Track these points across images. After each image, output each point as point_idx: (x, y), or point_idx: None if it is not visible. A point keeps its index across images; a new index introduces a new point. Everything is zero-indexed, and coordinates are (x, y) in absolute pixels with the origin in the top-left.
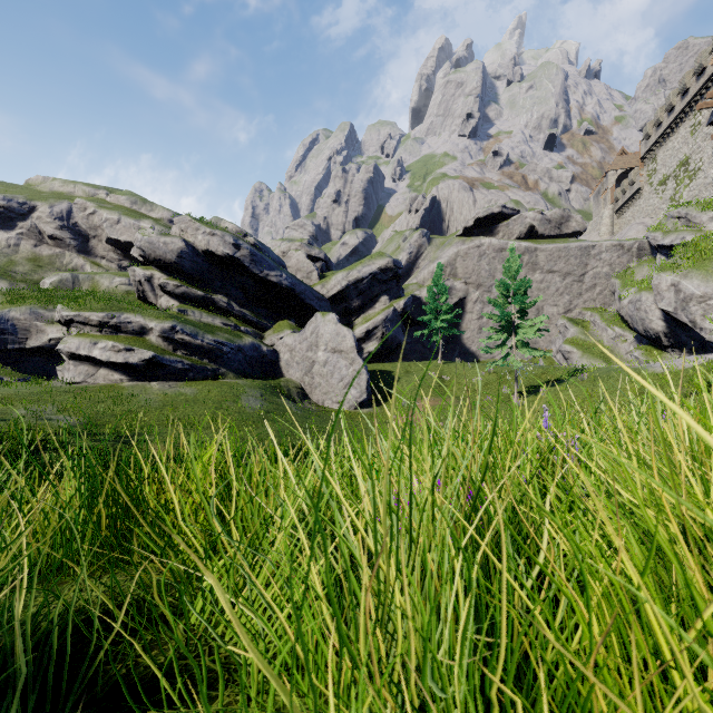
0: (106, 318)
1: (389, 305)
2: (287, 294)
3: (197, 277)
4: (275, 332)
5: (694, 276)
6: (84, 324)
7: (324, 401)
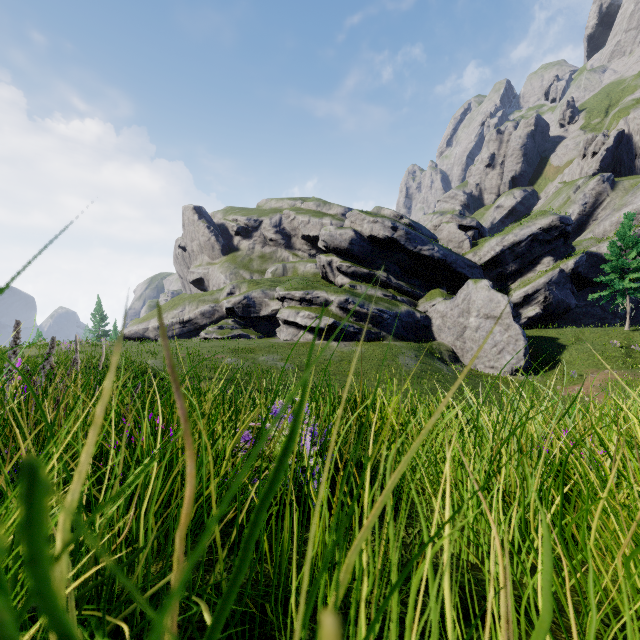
0: (304, 294)
1: (553, 267)
2: (439, 265)
3: (363, 258)
4: (427, 300)
5: None
6: (291, 300)
7: (476, 365)
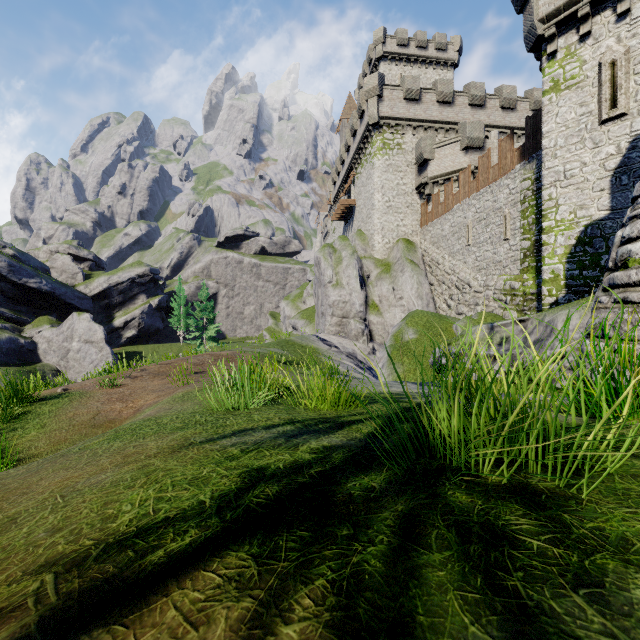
0: None
1: (146, 302)
2: (48, 296)
3: None
4: (35, 327)
5: (289, 305)
6: None
7: (77, 378)
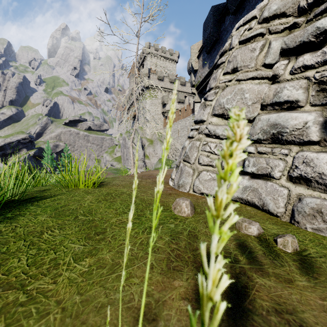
0: None
1: (27, 153)
2: None
3: None
4: None
5: (108, 155)
6: None
7: None
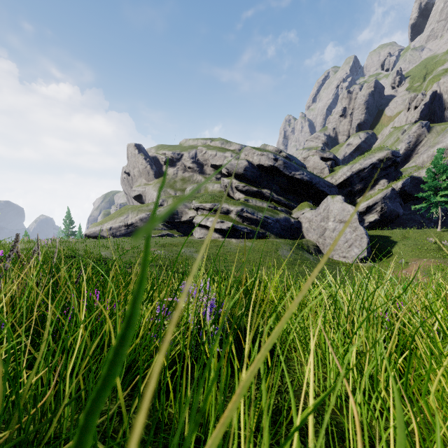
0: (212, 206)
1: (387, 186)
2: (307, 185)
3: (254, 180)
4: (299, 210)
5: None
6: (203, 209)
7: (333, 255)
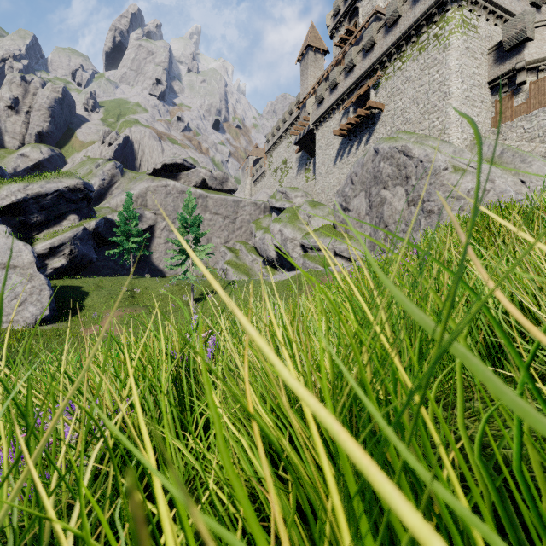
0: None
1: (79, 224)
2: None
3: None
4: None
5: (289, 227)
6: None
7: None
